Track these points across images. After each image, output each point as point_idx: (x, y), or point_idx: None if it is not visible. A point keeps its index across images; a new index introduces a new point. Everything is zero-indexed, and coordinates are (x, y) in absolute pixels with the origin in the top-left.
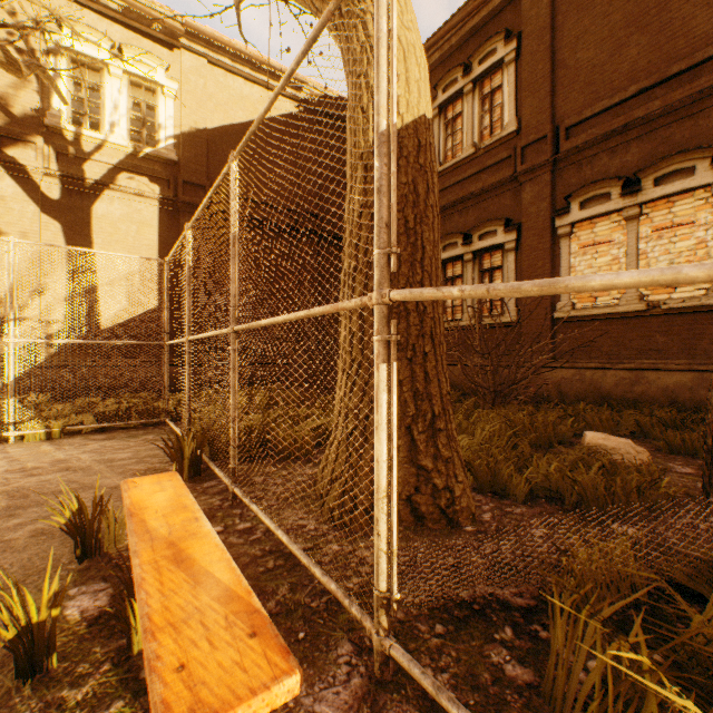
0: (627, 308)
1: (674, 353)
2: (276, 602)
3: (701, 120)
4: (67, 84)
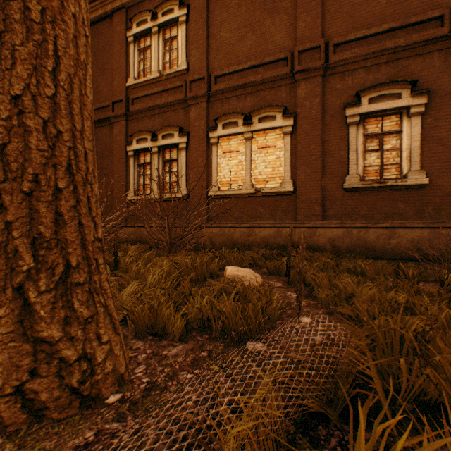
0: (246, 191)
1: (267, 218)
2: None
3: (278, 92)
4: None
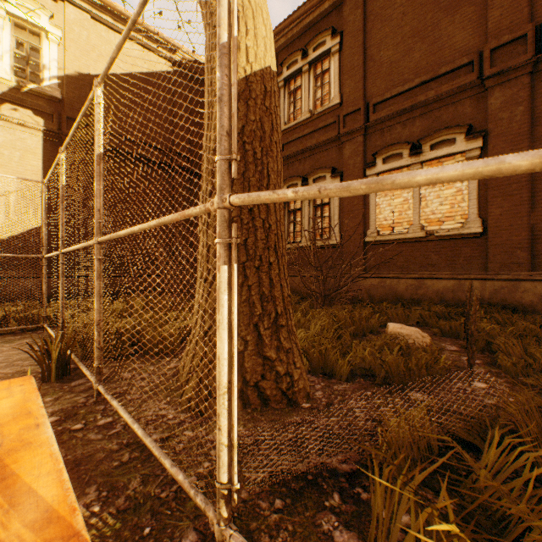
0: (413, 235)
1: (443, 267)
2: (126, 497)
3: (459, 107)
4: None
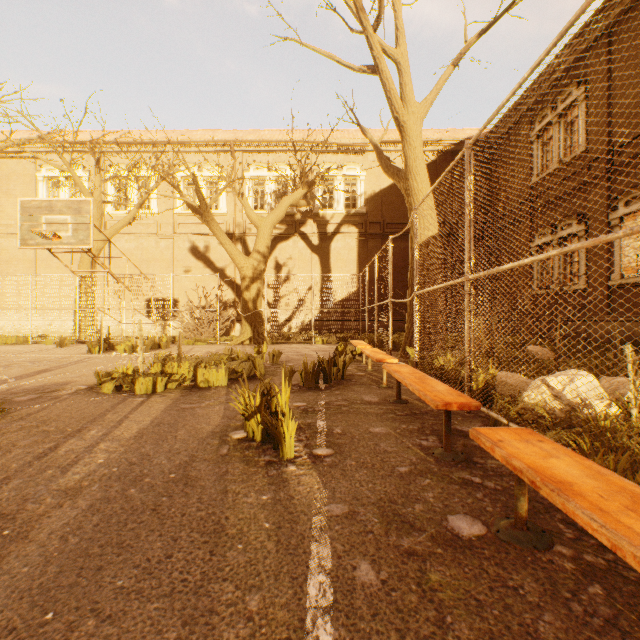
0: None
1: None
2: None
3: None
4: (320, 192)
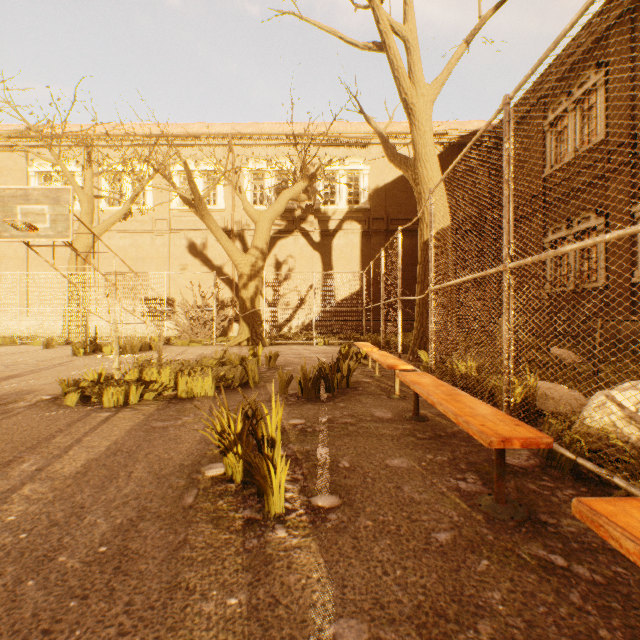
0: None
1: None
2: None
3: None
4: (322, 186)
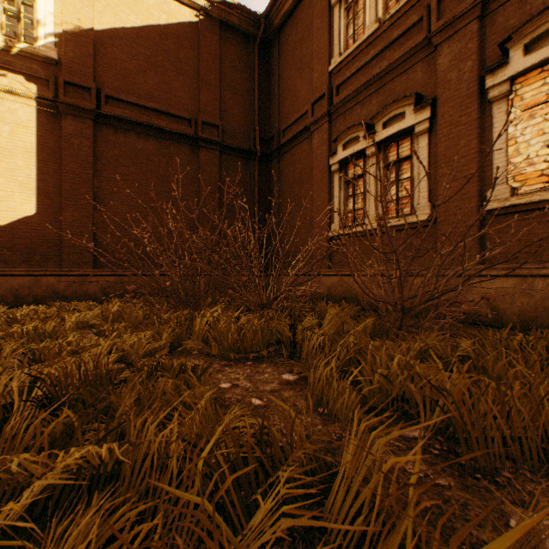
0: None
1: None
2: None
3: None
4: None
